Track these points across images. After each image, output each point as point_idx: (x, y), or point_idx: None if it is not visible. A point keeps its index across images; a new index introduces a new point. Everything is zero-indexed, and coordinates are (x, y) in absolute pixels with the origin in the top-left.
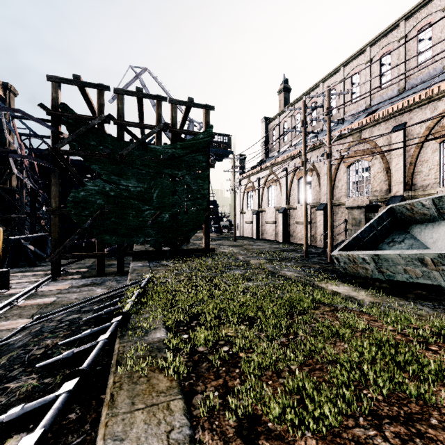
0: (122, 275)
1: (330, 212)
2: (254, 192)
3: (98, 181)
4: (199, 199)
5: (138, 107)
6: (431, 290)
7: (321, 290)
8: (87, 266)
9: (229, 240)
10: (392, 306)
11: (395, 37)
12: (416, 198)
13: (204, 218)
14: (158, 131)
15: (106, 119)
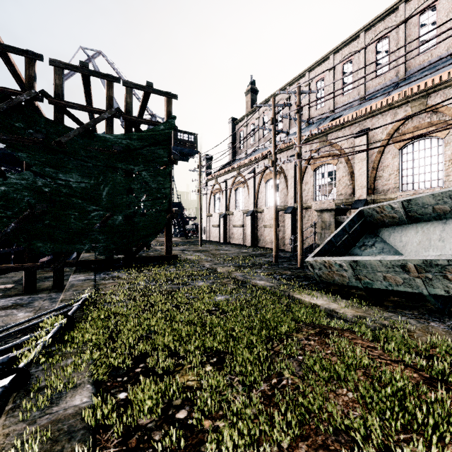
0: (60, 291)
1: (301, 215)
2: (221, 194)
3: (26, 174)
4: (160, 199)
5: (84, 87)
6: (406, 297)
7: (298, 302)
8: (14, 281)
9: (194, 245)
10: (377, 320)
11: (356, 47)
12: (378, 202)
13: (165, 221)
14: (109, 117)
15: (37, 95)
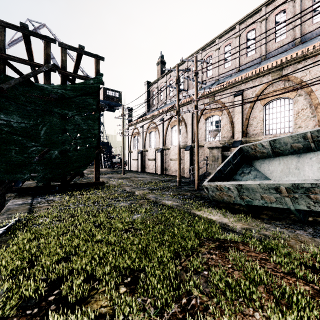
0: None
1: (197, 151)
2: (139, 136)
3: None
4: (90, 138)
5: (26, 46)
6: (275, 211)
7: (197, 217)
8: None
9: (119, 174)
10: (260, 231)
11: (233, 35)
12: (249, 142)
13: (94, 155)
14: (47, 70)
15: None
